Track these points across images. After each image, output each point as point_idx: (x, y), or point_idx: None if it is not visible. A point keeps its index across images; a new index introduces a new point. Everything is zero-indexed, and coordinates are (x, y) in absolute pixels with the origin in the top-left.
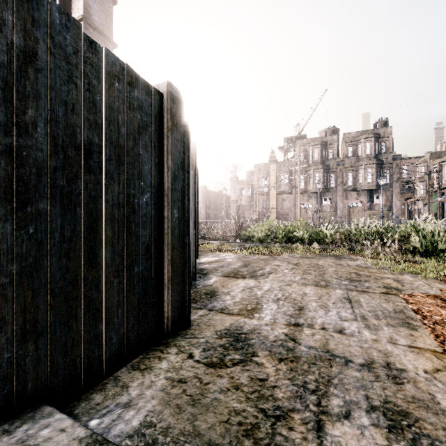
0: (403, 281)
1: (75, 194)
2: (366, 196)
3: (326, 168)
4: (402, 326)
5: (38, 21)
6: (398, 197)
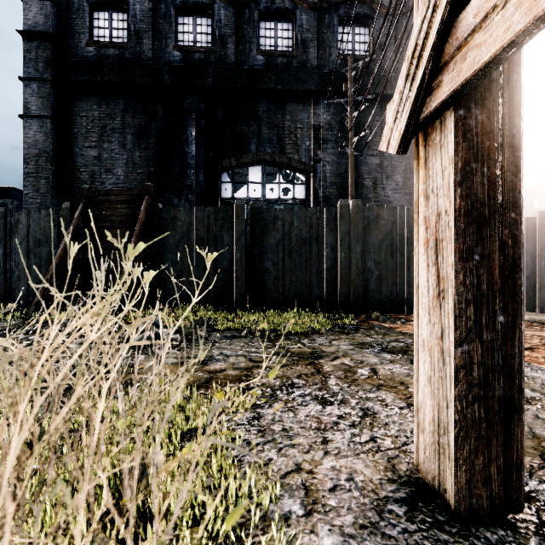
0: None
1: None
2: None
3: None
4: None
5: None
6: None
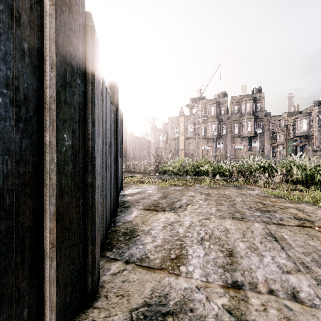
0: (305, 210)
1: None
2: (247, 141)
3: (219, 121)
4: None
5: None
6: (268, 142)
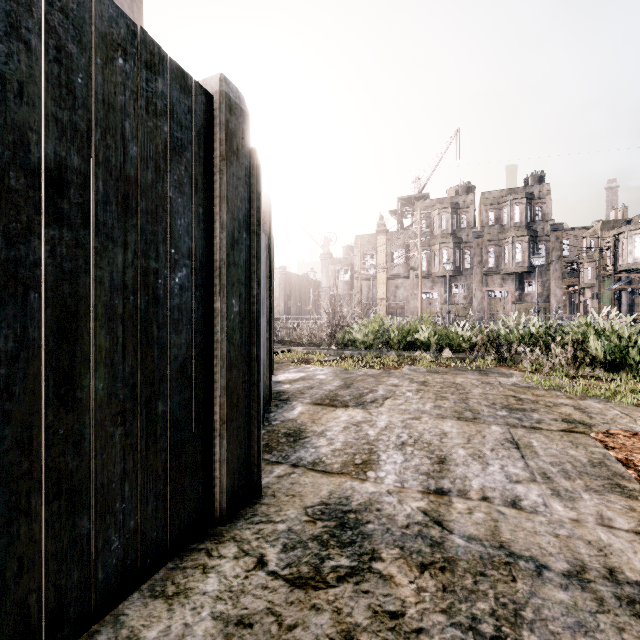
0: (589, 409)
1: (26, 264)
2: (515, 282)
3: (458, 242)
4: (612, 492)
5: None
6: (559, 284)
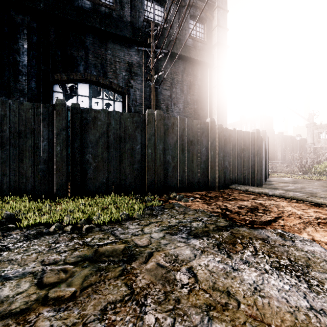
0: None
1: (241, 156)
2: None
3: None
4: None
5: (238, 134)
6: None
